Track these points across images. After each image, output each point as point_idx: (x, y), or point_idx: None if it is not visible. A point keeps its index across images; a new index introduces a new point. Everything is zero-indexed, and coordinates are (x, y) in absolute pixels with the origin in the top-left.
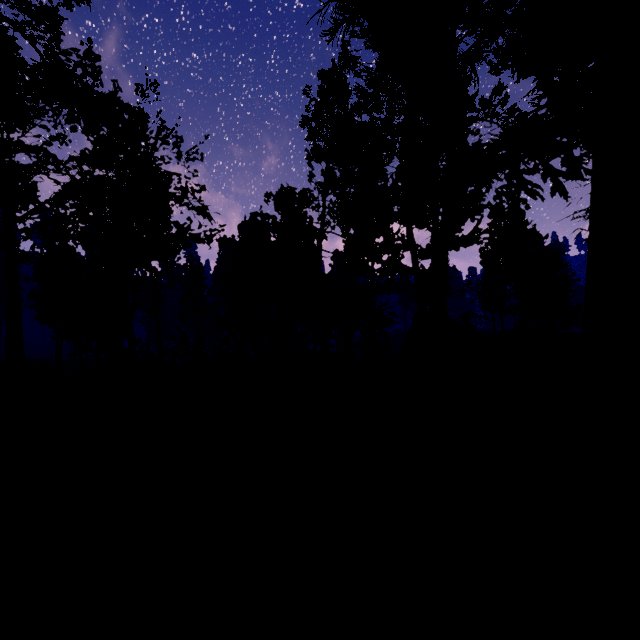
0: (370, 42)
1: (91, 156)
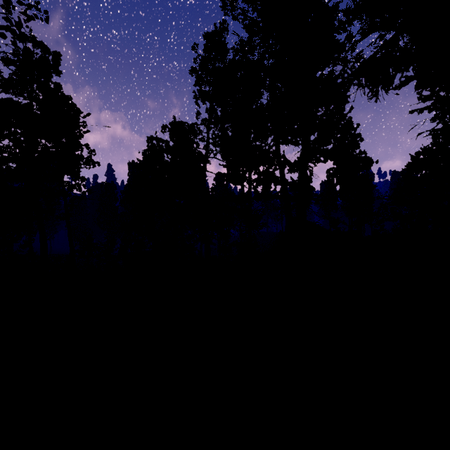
0: None
1: None
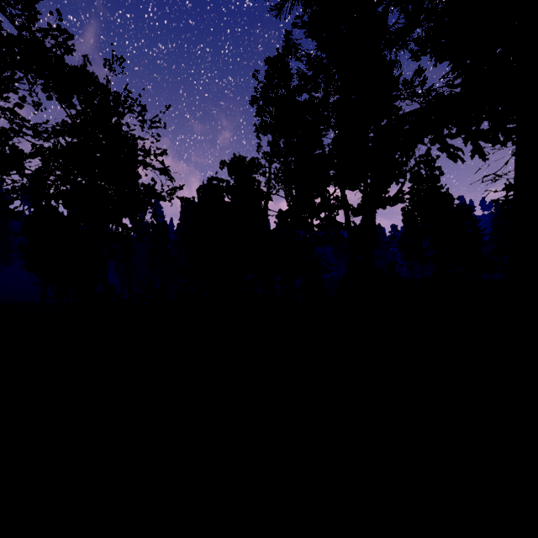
0: (309, 31)
1: (62, 120)
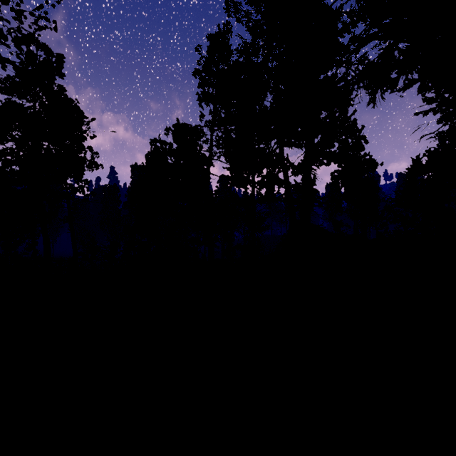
0: None
1: None
